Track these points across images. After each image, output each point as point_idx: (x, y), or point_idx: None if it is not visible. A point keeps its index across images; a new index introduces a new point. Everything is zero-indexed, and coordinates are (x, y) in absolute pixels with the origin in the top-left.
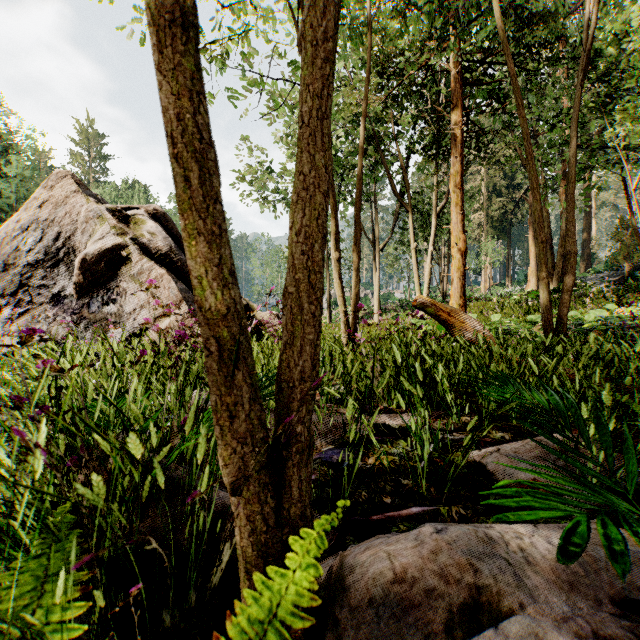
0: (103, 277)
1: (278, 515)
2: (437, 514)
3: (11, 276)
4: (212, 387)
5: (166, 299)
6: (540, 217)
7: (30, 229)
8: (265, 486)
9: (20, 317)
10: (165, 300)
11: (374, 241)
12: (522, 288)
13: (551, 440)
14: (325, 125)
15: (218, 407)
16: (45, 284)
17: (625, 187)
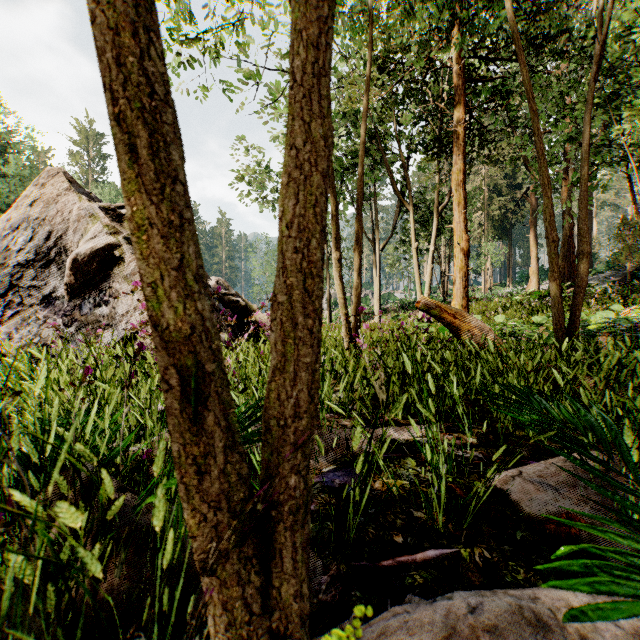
0: (95, 278)
1: (265, 595)
2: (458, 558)
3: (1, 277)
4: (175, 432)
5: None
6: (551, 215)
7: (21, 228)
8: (248, 560)
9: (10, 319)
10: None
11: (374, 241)
12: (523, 288)
13: (592, 472)
14: (327, 88)
15: (183, 459)
16: (36, 285)
17: (630, 186)
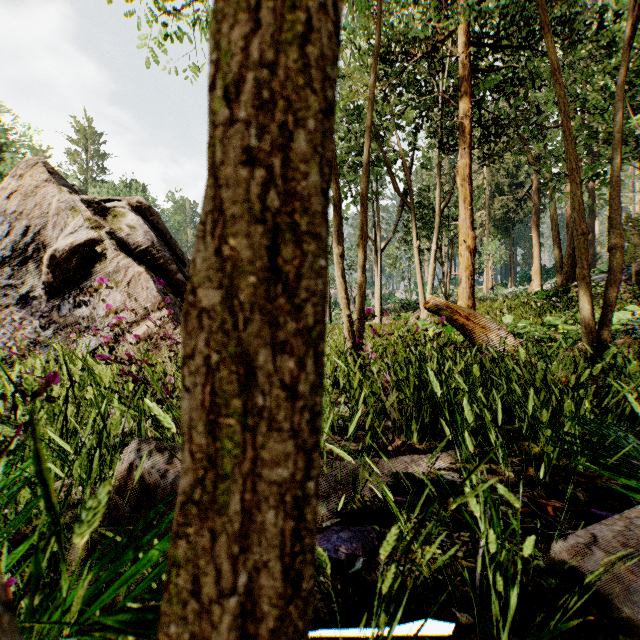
0: (75, 276)
1: None
2: None
3: None
4: None
5: (145, 301)
6: (581, 204)
7: None
8: None
9: None
10: (143, 302)
11: (375, 240)
12: (525, 288)
13: None
14: None
15: None
16: (13, 284)
17: None
